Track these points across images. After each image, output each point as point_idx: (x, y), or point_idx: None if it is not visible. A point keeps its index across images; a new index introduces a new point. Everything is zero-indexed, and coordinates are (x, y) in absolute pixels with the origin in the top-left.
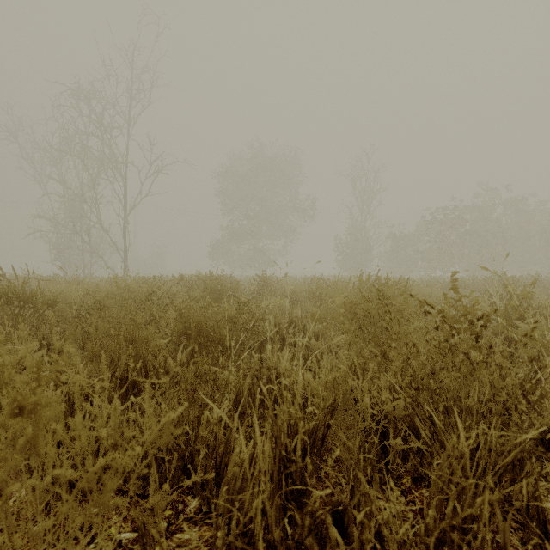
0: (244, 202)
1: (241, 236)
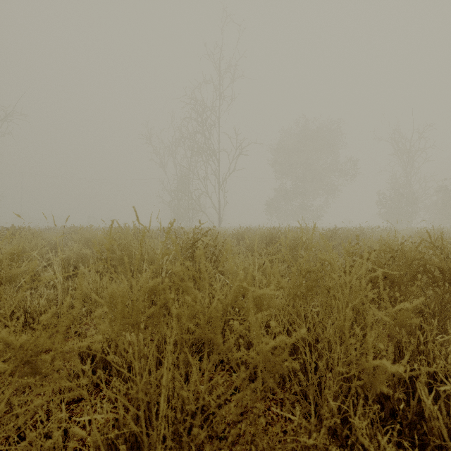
0: (293, 168)
1: (292, 195)
